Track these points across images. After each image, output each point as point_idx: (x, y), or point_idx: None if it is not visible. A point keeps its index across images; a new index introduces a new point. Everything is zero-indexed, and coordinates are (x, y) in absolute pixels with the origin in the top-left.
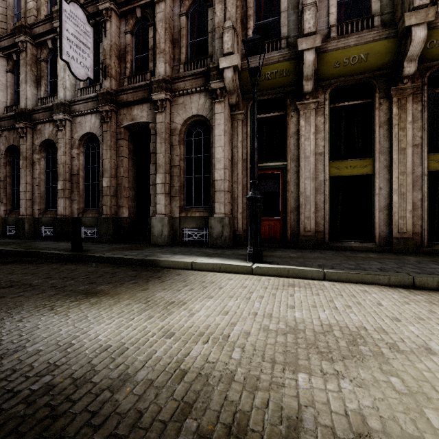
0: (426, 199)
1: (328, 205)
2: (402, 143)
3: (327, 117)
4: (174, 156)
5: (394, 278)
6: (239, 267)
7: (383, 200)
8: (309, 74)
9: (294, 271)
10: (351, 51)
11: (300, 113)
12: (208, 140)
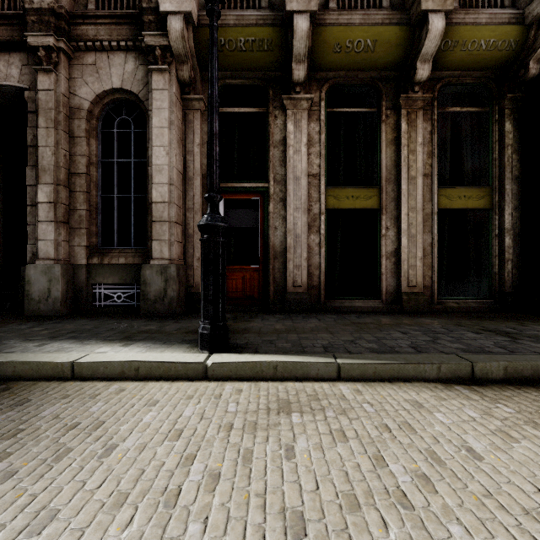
0: (437, 244)
1: (325, 249)
2: (412, 170)
3: (323, 124)
4: (77, 156)
5: (446, 366)
6: (178, 365)
7: (390, 244)
8: (301, 52)
9: (287, 368)
10: (356, 32)
11: (287, 113)
12: (144, 137)
